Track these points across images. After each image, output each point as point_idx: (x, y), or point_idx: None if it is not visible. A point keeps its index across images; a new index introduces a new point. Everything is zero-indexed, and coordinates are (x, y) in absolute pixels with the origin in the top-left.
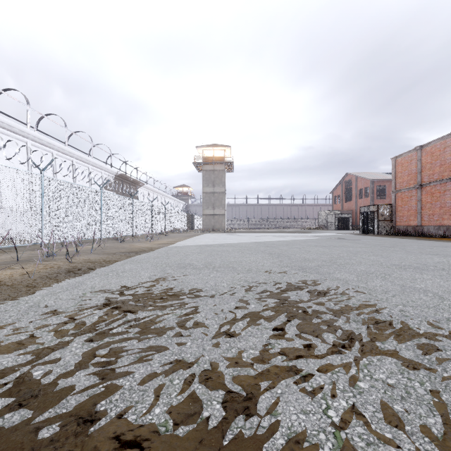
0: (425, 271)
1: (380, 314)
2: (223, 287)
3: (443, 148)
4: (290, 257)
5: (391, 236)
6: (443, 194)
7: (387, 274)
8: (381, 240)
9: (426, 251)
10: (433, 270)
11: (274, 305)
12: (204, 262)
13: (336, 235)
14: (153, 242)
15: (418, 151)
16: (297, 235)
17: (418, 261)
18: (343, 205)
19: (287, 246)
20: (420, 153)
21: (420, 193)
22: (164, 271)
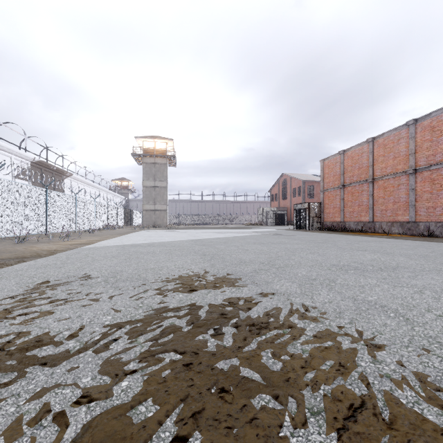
0: (367, 273)
1: (348, 377)
2: (100, 328)
3: (361, 153)
4: (225, 259)
5: (320, 231)
6: (361, 193)
7: (332, 280)
8: (313, 236)
9: (355, 247)
10: (372, 270)
11: (169, 374)
12: (109, 272)
13: (274, 230)
14: (67, 242)
15: (341, 155)
16: (237, 231)
17: (354, 259)
18: (280, 203)
19: (225, 245)
20: (343, 157)
21: (343, 192)
22: (25, 294)
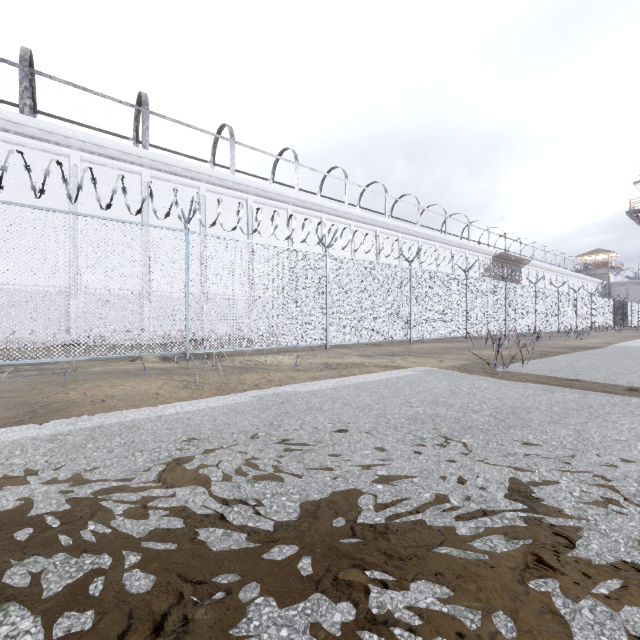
0: None
1: None
2: None
3: None
4: None
5: None
6: None
7: None
8: None
9: None
10: None
11: None
12: None
13: None
14: (582, 341)
15: None
16: None
17: None
18: None
19: None
20: None
21: None
22: None
